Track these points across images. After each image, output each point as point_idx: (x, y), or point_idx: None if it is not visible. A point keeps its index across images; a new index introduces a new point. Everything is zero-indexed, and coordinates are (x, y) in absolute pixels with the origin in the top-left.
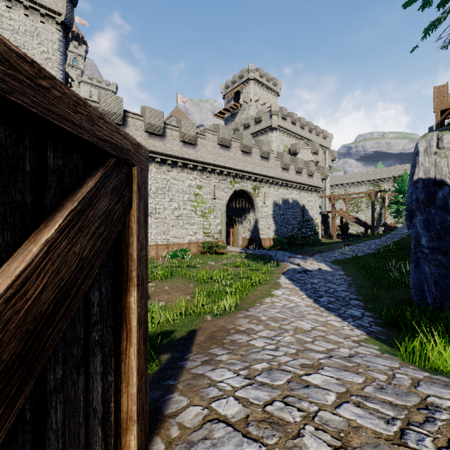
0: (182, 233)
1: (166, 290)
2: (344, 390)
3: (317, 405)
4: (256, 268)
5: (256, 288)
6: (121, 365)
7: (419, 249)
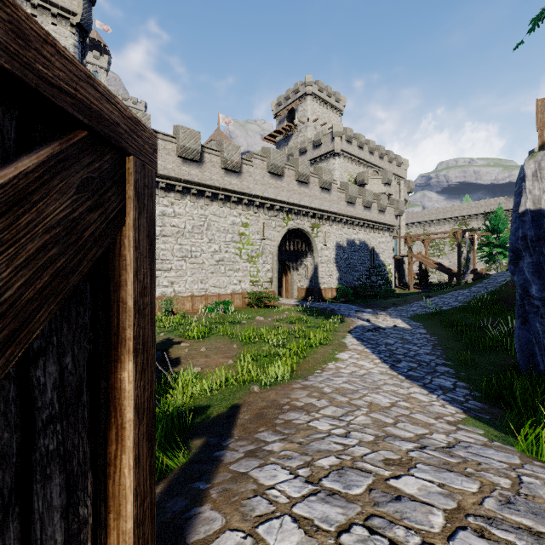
0: (224, 282)
1: (203, 352)
2: (455, 506)
3: (418, 533)
4: (315, 324)
5: (316, 350)
6: (107, 483)
7: (527, 301)
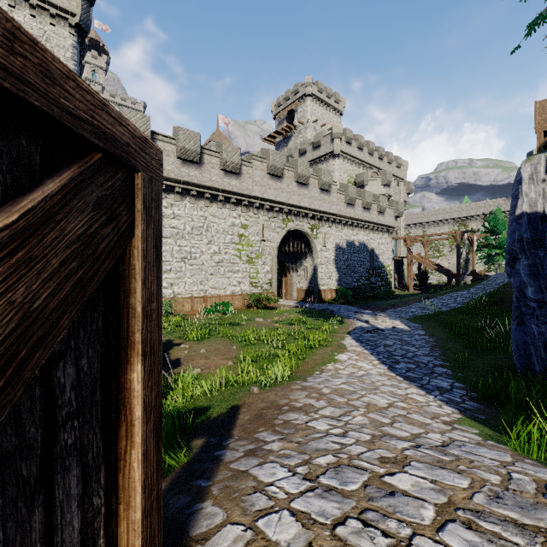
0: (223, 283)
1: (203, 354)
2: (445, 500)
3: (410, 526)
4: (314, 326)
5: (316, 351)
6: (118, 476)
7: (524, 303)
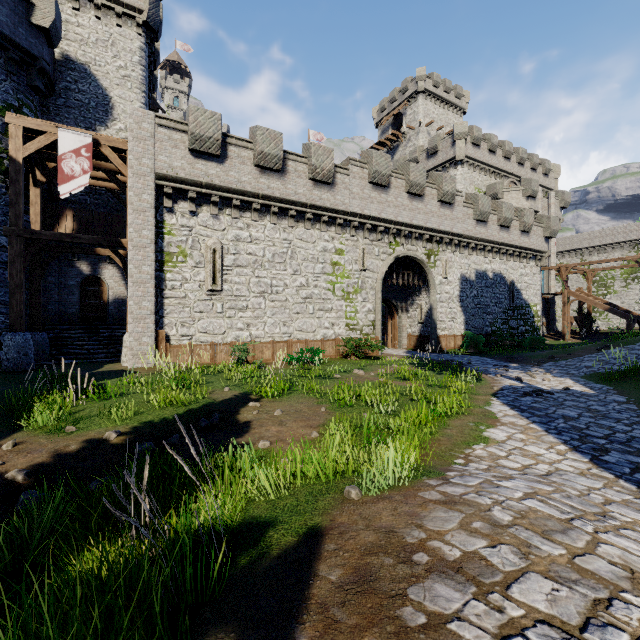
0: (312, 325)
1: (277, 417)
2: None
3: None
4: (438, 383)
5: (448, 422)
6: None
7: None
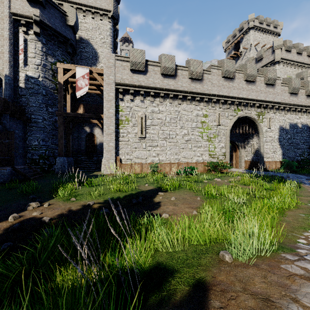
0: (190, 154)
1: (173, 201)
2: None
3: None
4: (269, 187)
5: (284, 212)
6: None
7: None
